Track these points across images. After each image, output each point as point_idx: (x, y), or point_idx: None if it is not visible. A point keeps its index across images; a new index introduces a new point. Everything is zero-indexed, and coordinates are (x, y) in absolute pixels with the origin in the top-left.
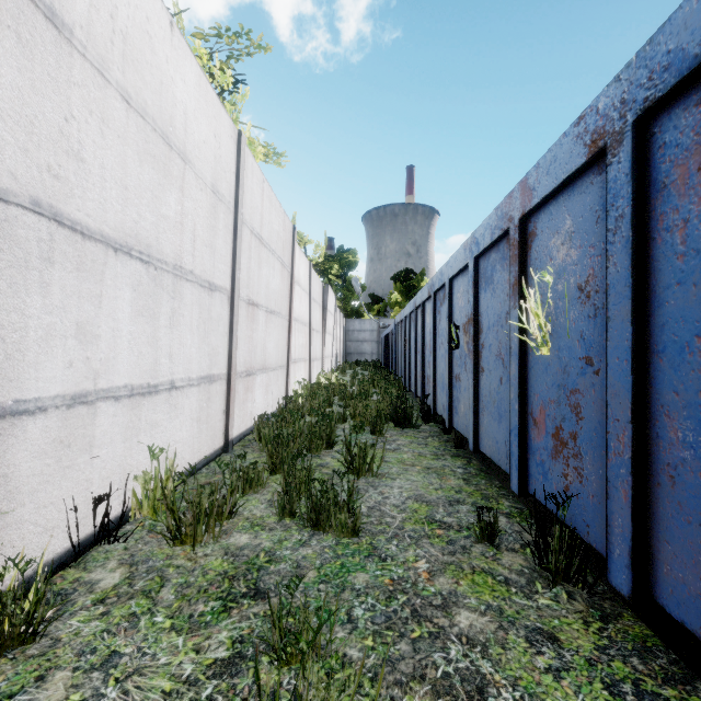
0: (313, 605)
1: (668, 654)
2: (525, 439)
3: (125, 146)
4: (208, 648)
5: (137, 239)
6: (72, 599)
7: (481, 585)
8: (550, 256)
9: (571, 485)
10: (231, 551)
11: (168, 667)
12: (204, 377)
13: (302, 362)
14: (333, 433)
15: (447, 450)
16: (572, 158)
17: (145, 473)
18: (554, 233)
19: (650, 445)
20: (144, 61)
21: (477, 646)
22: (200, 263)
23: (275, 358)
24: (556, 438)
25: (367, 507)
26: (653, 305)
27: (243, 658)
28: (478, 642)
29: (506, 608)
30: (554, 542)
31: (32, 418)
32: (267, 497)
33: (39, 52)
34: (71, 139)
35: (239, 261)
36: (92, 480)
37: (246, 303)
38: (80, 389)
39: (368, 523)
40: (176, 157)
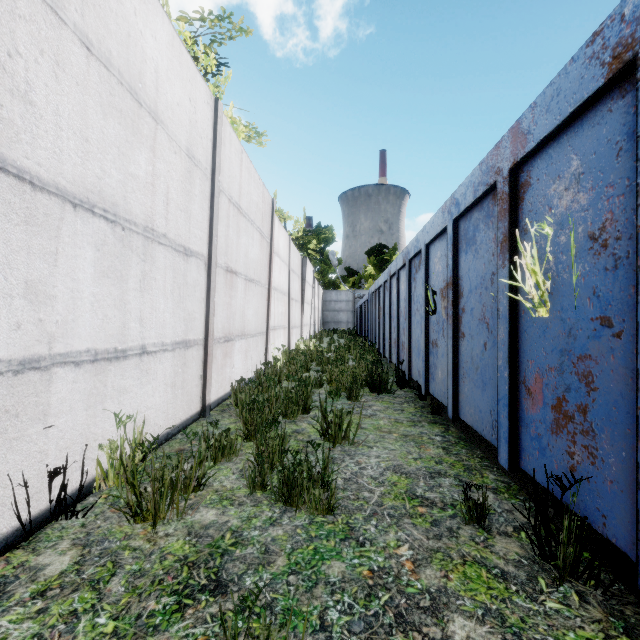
0: (281, 604)
1: None
2: (515, 410)
3: (85, 95)
4: None
5: (101, 196)
6: (10, 590)
7: (474, 580)
8: (549, 206)
9: (578, 466)
10: (195, 530)
11: None
12: (179, 342)
13: (282, 329)
14: (309, 398)
15: (423, 417)
16: (583, 84)
17: (111, 442)
18: (555, 179)
19: None
20: (107, 9)
21: None
22: (175, 227)
23: (254, 325)
24: (558, 411)
25: (343, 479)
26: None
27: None
28: None
29: (508, 614)
30: (563, 534)
31: None
32: (240, 466)
33: None
34: (17, 78)
35: (216, 228)
36: (47, 451)
37: (225, 271)
38: (31, 353)
39: (344, 497)
40: (147, 115)
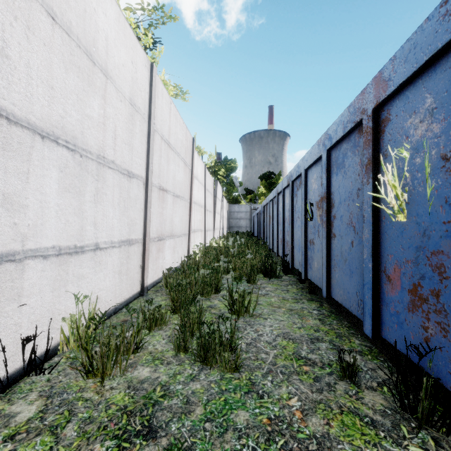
0: (199, 447)
1: None
2: (377, 292)
3: (51, 53)
4: None
5: (63, 130)
6: None
7: (351, 427)
8: (406, 135)
9: (432, 338)
10: (133, 384)
11: None
12: (124, 241)
13: (199, 231)
14: (219, 282)
15: (303, 295)
16: (437, 37)
17: (71, 315)
18: (411, 114)
19: None
20: None
21: None
22: (121, 156)
23: (180, 228)
24: (414, 294)
25: (245, 343)
26: None
27: None
28: None
29: None
30: (422, 393)
31: None
32: (168, 333)
33: None
34: None
35: (152, 157)
36: (21, 324)
37: (158, 189)
38: (7, 249)
39: (247, 358)
40: (99, 72)
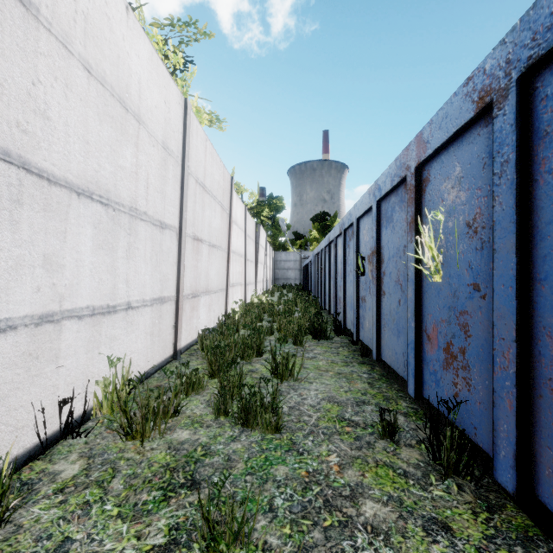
0: (240, 495)
1: (548, 543)
2: (420, 352)
3: (86, 107)
4: (148, 535)
5: (97, 185)
6: (37, 488)
7: (383, 477)
8: (441, 198)
9: (460, 392)
10: (174, 445)
11: (112, 552)
12: (156, 299)
13: (239, 285)
14: (262, 344)
15: (355, 358)
16: (461, 113)
17: (104, 379)
18: (445, 179)
19: (532, 361)
20: (103, 38)
21: (380, 535)
22: (153, 206)
23: (216, 283)
24: (447, 352)
25: (288, 407)
26: (535, 238)
27: (177, 545)
28: (381, 531)
29: (405, 499)
30: (446, 442)
31: (3, 335)
32: (206, 398)
33: (9, 25)
34: (38, 100)
35: (185, 204)
36: (58, 385)
37: (192, 239)
38: (47, 310)
39: (289, 421)
40: (132, 118)
